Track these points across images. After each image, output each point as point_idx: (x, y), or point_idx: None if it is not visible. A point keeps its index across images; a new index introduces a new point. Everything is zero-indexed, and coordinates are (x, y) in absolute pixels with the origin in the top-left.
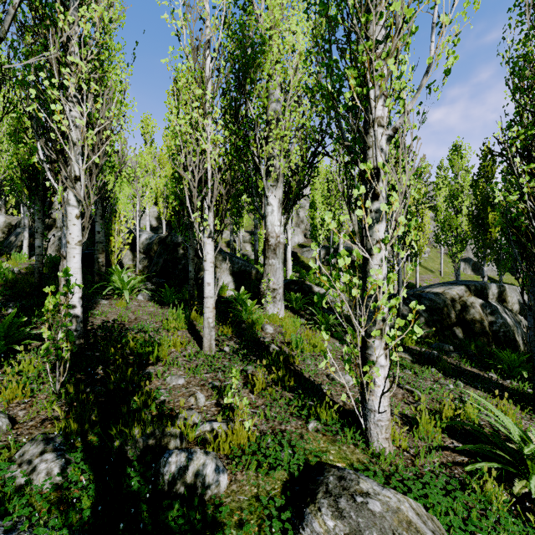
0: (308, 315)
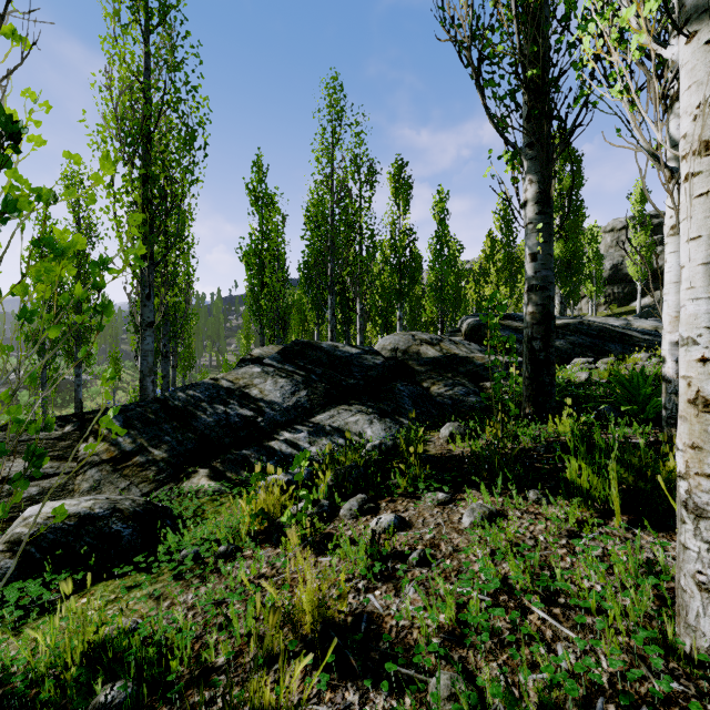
0: None
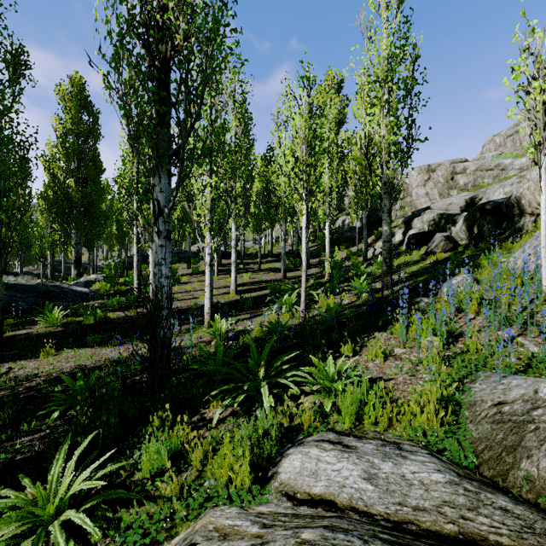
0: None
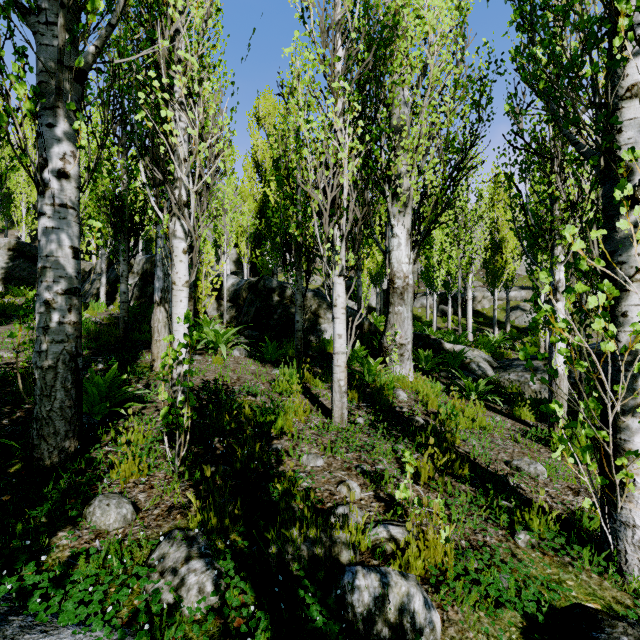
0: (443, 379)
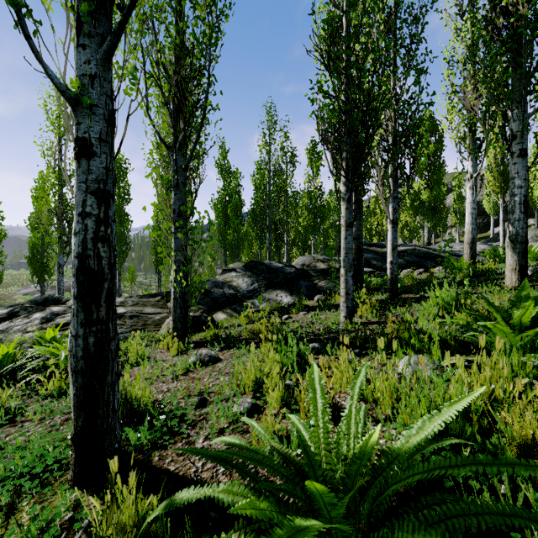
0: None
